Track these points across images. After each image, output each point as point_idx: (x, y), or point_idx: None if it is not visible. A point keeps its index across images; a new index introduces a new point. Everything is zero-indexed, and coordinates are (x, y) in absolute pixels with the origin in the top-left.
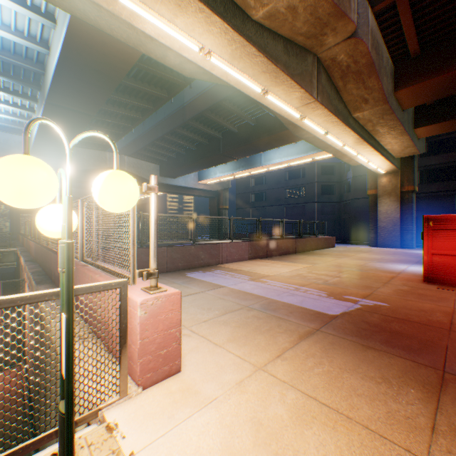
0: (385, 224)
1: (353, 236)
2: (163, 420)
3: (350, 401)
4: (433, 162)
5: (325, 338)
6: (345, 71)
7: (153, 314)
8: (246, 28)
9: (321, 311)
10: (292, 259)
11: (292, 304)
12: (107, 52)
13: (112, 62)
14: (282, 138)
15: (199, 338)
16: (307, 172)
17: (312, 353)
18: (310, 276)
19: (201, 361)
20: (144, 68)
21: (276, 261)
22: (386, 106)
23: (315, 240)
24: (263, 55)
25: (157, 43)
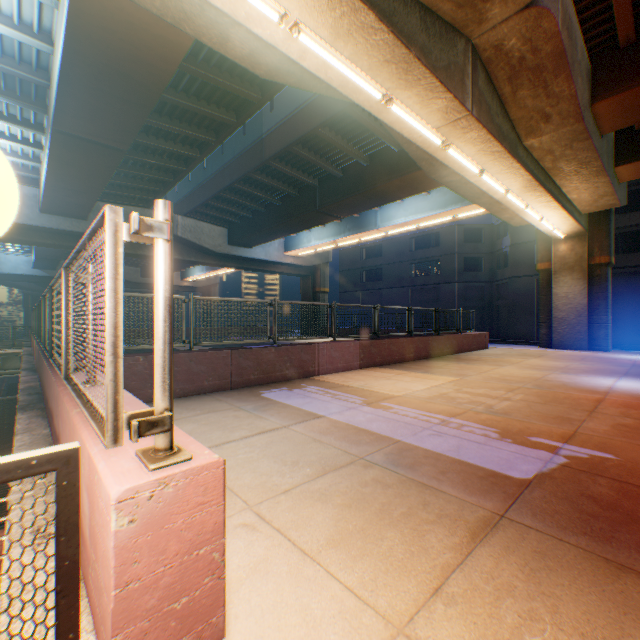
0: (564, 313)
1: (512, 332)
2: None
3: None
4: (634, 221)
5: (524, 540)
6: (516, 67)
7: (153, 521)
8: None
9: (498, 471)
10: (427, 368)
11: (442, 454)
12: (137, 41)
13: (145, 59)
14: (409, 184)
15: (272, 536)
16: (443, 238)
17: (506, 582)
18: (461, 398)
19: (272, 605)
20: (199, 75)
21: (403, 372)
22: (579, 126)
23: (458, 338)
24: (387, 29)
25: (211, 15)
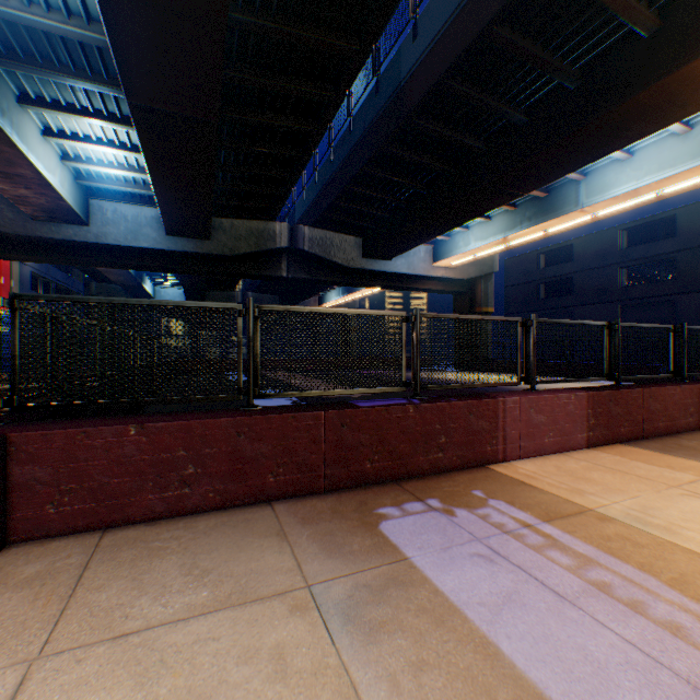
0: None
1: None
2: None
3: None
4: None
5: None
6: None
7: None
8: None
9: None
10: None
11: None
12: None
13: None
14: (671, 97)
15: None
16: (683, 223)
17: None
18: None
19: None
20: None
21: None
22: None
23: None
24: None
25: None
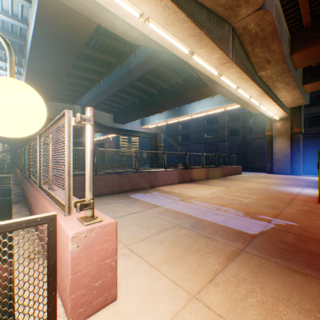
0: (279, 156)
1: (254, 166)
2: None
3: None
4: (313, 111)
5: (251, 260)
6: (253, 38)
7: (86, 246)
8: None
9: (242, 230)
10: (211, 183)
11: (216, 223)
12: (70, 24)
13: (74, 33)
14: (203, 93)
15: (137, 259)
16: (220, 119)
17: (242, 277)
18: (227, 197)
19: (137, 286)
20: (99, 40)
21: (199, 185)
22: (284, 66)
23: (227, 169)
24: (191, 21)
25: (106, 13)
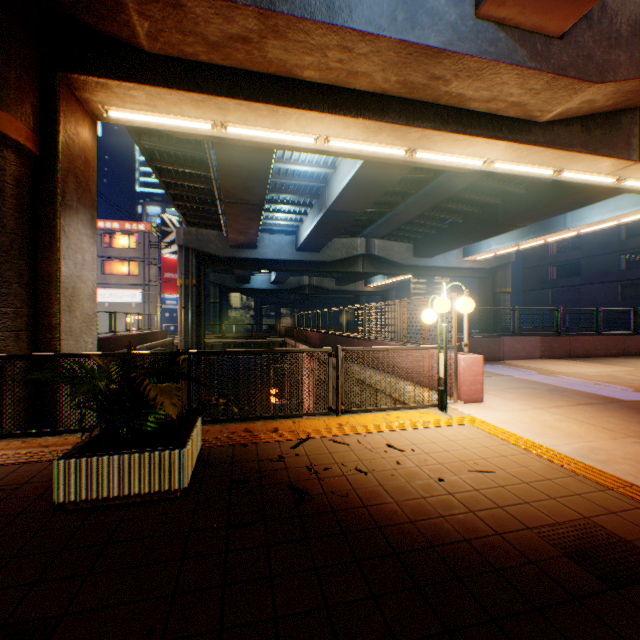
0: None
1: None
2: (478, 410)
3: (599, 422)
4: None
5: (603, 407)
6: None
7: (467, 366)
8: (532, 135)
9: (613, 397)
10: (610, 362)
11: (582, 391)
12: (389, 167)
13: (391, 173)
14: (598, 193)
15: (490, 395)
16: None
17: (584, 409)
18: (624, 377)
19: (494, 401)
20: None
21: (582, 362)
22: None
23: None
24: (551, 149)
25: None
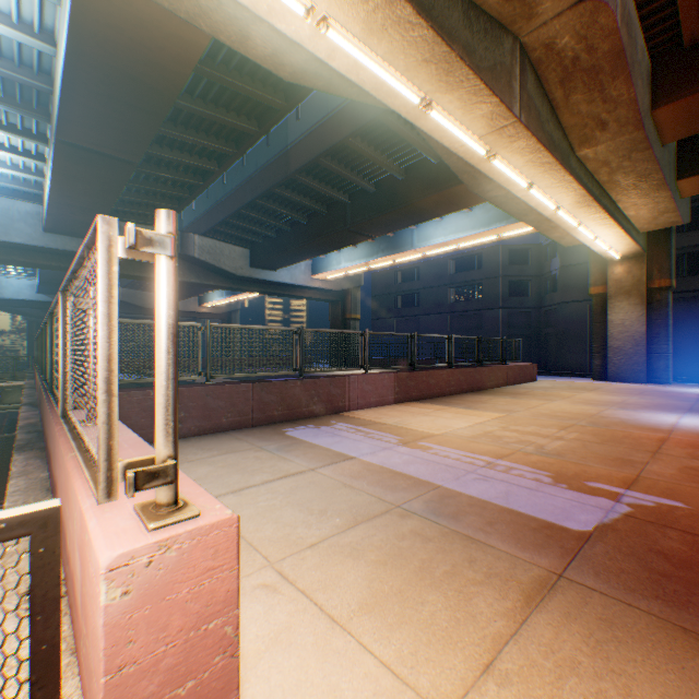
0: (620, 342)
1: (562, 363)
2: None
3: None
4: (697, 240)
5: (587, 605)
6: (569, 69)
7: (152, 591)
8: None
9: (553, 522)
10: (469, 403)
11: (488, 502)
12: (148, 40)
13: (157, 60)
14: (449, 200)
15: (296, 599)
16: (485, 260)
17: (569, 657)
18: (508, 437)
19: (295, 684)
20: (217, 79)
21: (442, 407)
22: (639, 134)
23: (504, 370)
24: (426, 24)
25: (229, 9)
